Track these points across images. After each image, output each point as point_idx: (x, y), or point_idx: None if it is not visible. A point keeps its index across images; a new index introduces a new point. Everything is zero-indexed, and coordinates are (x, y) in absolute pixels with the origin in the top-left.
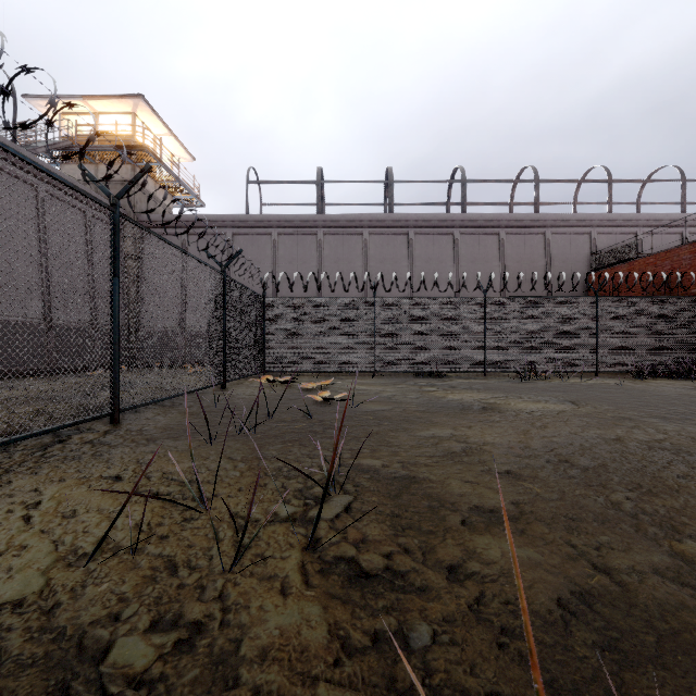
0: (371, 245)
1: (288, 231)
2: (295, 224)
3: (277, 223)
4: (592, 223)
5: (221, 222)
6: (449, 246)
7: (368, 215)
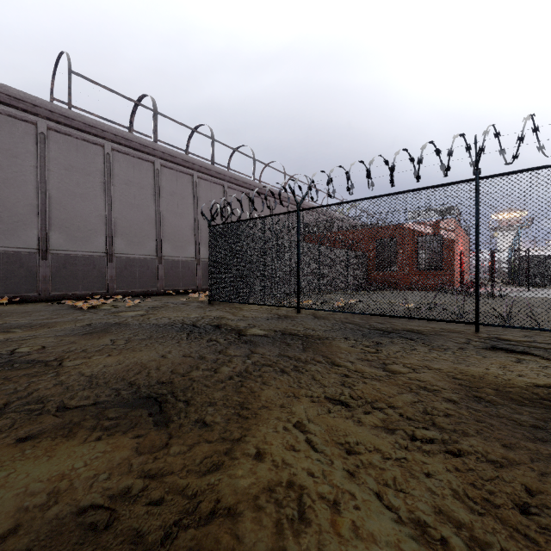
0: (199, 187)
1: (124, 149)
2: (133, 145)
3: (113, 136)
4: (304, 206)
5: (30, 105)
6: (247, 202)
7: (199, 161)
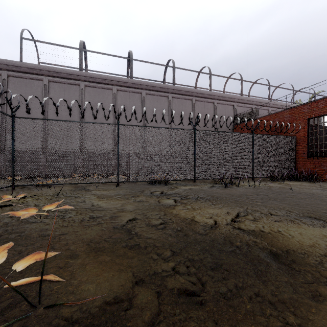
0: (118, 97)
1: (57, 79)
2: (62, 75)
3: (47, 72)
4: (234, 100)
5: None
6: (166, 103)
7: (116, 77)
